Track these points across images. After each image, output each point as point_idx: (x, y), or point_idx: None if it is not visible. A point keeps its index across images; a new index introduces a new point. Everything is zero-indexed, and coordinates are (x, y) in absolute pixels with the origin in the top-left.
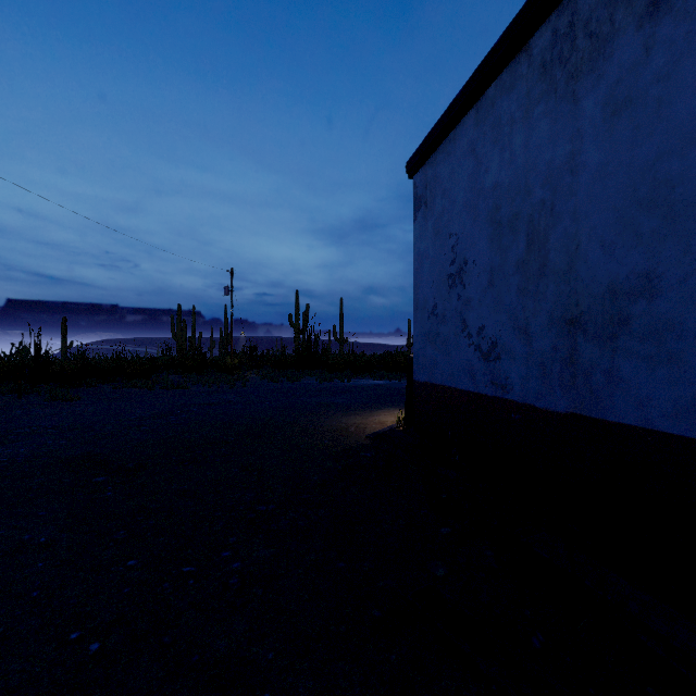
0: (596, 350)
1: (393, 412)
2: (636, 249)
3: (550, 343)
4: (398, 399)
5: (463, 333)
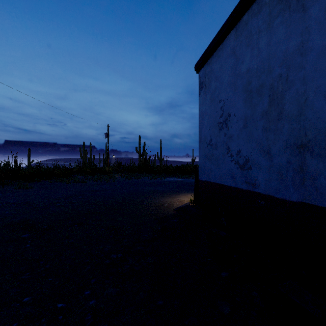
0: (320, 163)
1: (187, 195)
2: None
3: (286, 159)
4: (189, 188)
5: (228, 154)
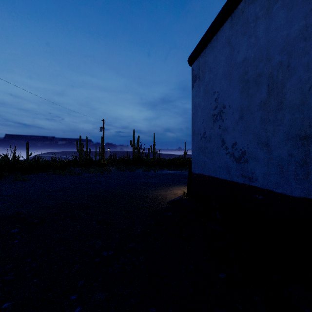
0: None
1: (180, 188)
2: None
3: (287, 151)
4: (181, 180)
5: (222, 147)
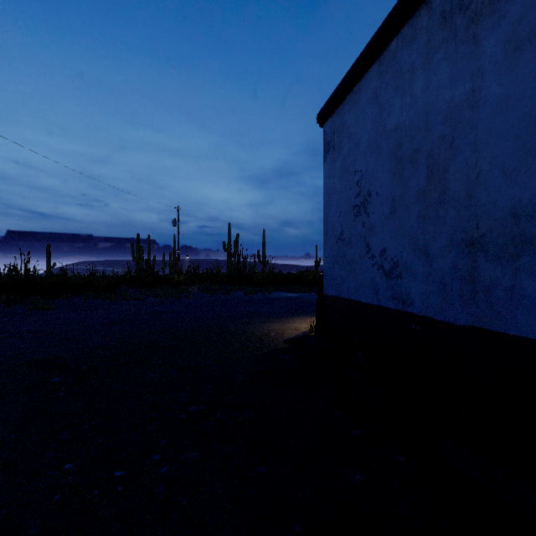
0: (497, 269)
1: (305, 320)
2: None
3: (450, 262)
4: (309, 309)
5: (367, 254)
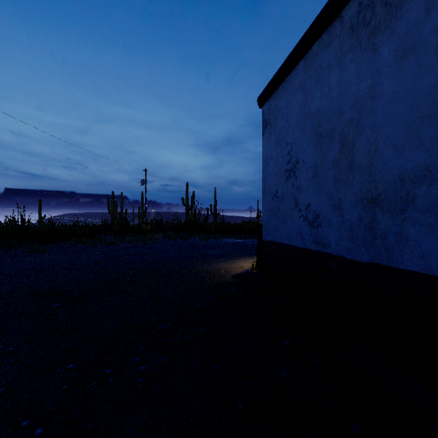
0: (390, 220)
1: (248, 260)
2: (419, 150)
3: (357, 215)
4: (251, 251)
5: (296, 208)
